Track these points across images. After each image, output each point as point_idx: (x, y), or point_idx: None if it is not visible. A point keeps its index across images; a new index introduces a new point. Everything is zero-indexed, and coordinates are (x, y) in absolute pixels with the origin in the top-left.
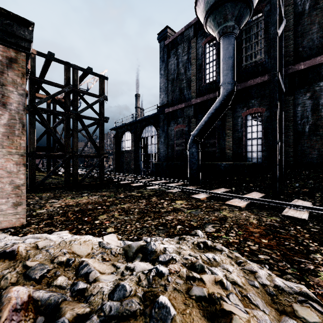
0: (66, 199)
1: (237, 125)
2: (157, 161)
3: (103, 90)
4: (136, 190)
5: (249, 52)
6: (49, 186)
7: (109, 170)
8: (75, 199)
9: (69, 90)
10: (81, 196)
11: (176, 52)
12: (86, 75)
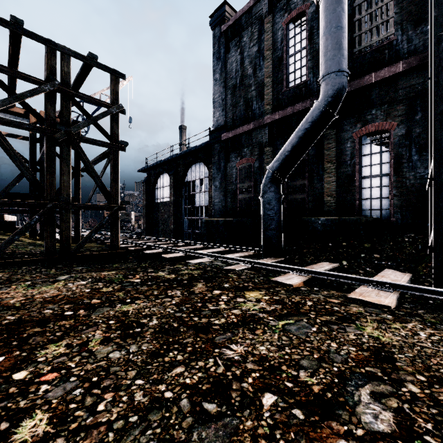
0: (14, 289)
1: (344, 155)
2: (209, 217)
3: (117, 96)
4: (169, 266)
5: (366, 27)
6: (19, 259)
7: (137, 232)
8: (33, 289)
9: (54, 90)
10: (53, 280)
11: (239, 42)
12: (87, 71)
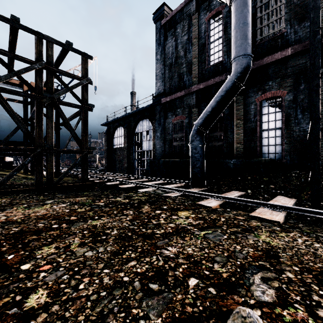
0: (15, 210)
1: (249, 114)
2: (153, 158)
3: (87, 71)
4: (124, 194)
5: (265, 23)
6: (17, 188)
7: (100, 169)
8: (29, 210)
9: (41, 68)
10: (42, 203)
11: (174, 33)
12: (65, 53)
